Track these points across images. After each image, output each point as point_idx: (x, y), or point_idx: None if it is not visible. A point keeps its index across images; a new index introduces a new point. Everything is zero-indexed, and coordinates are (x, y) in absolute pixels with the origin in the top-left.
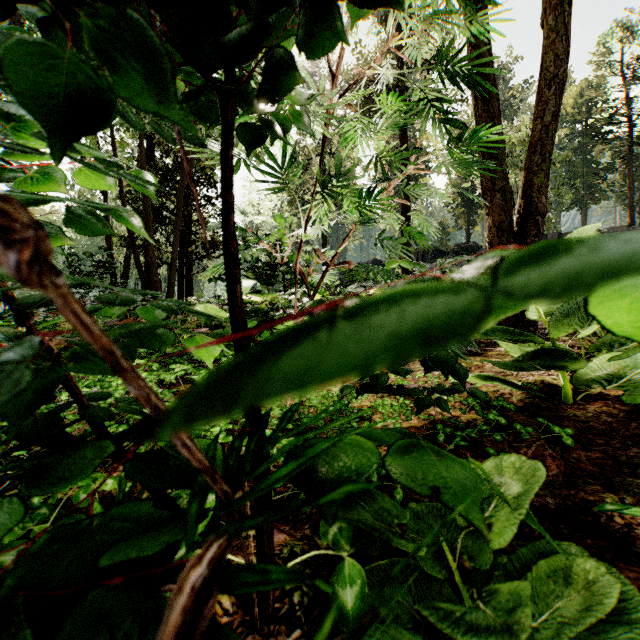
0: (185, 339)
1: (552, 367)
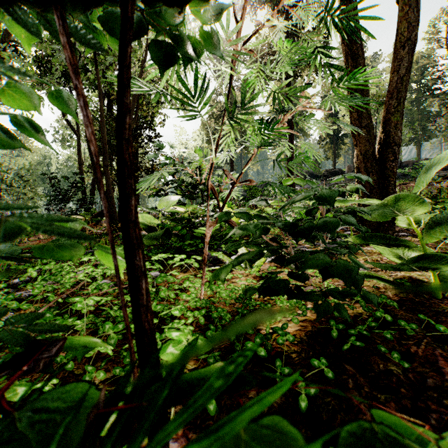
0: (95, 251)
1: (427, 268)
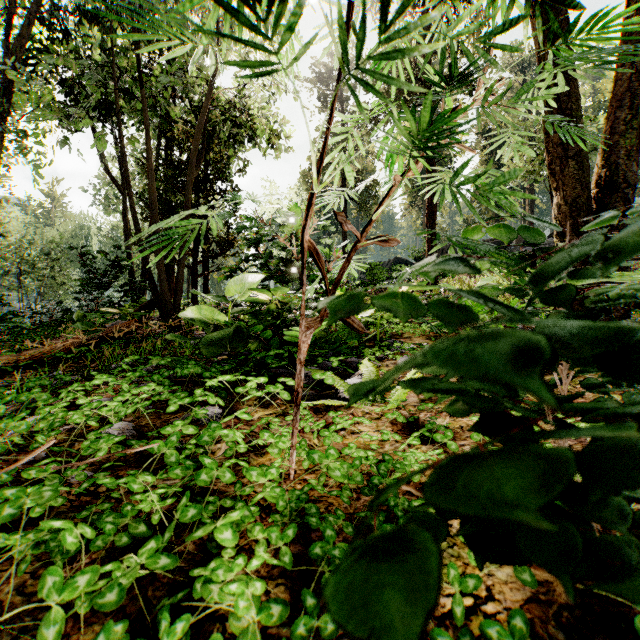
0: None
1: None
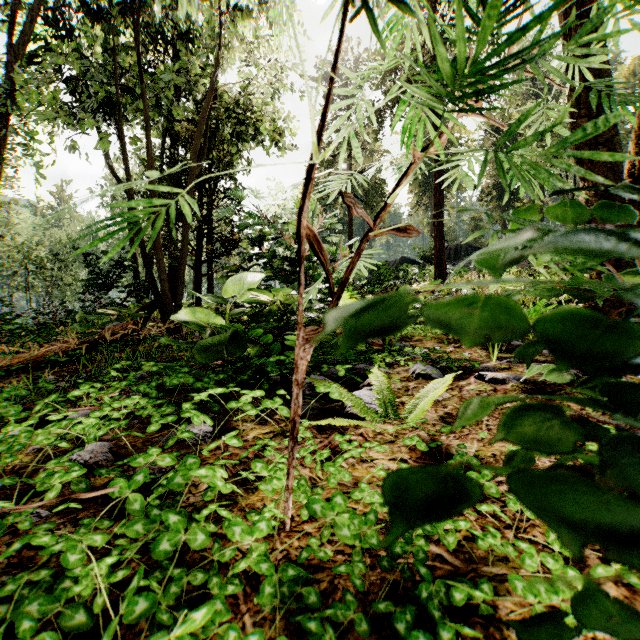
0: None
1: None
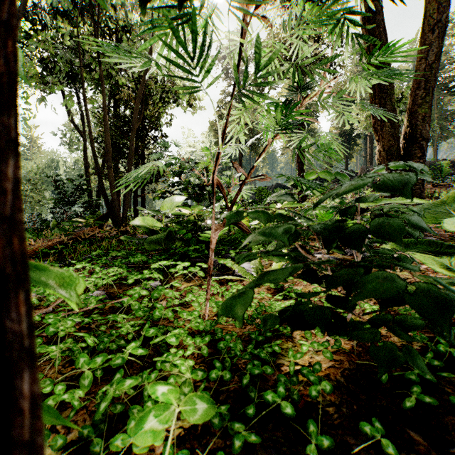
0: None
1: None
